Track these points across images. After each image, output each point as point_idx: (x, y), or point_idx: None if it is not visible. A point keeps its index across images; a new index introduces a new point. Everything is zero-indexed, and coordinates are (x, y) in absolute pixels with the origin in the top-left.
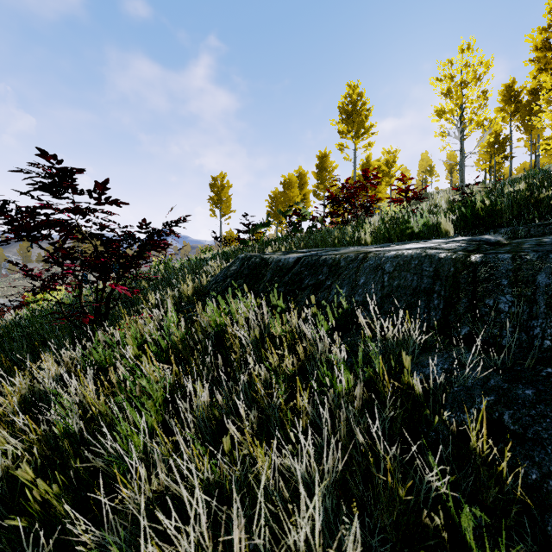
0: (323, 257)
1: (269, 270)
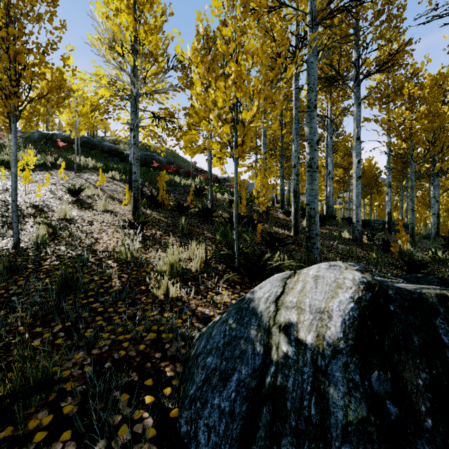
0: None
1: None
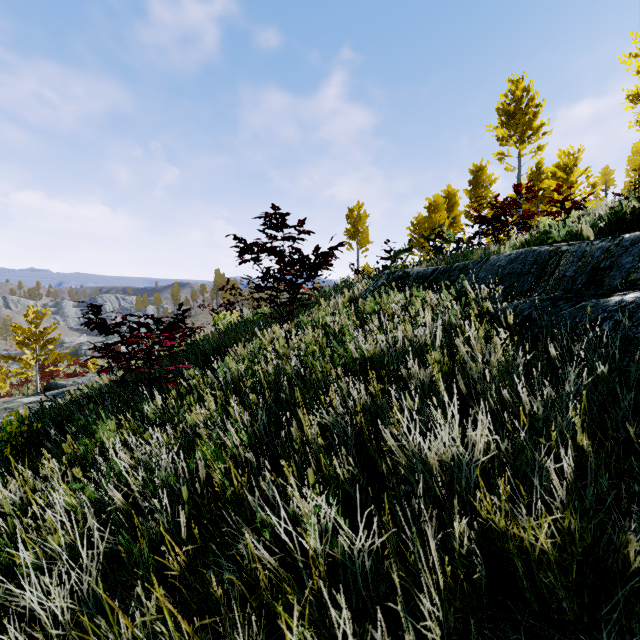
0: (456, 264)
1: (411, 280)
